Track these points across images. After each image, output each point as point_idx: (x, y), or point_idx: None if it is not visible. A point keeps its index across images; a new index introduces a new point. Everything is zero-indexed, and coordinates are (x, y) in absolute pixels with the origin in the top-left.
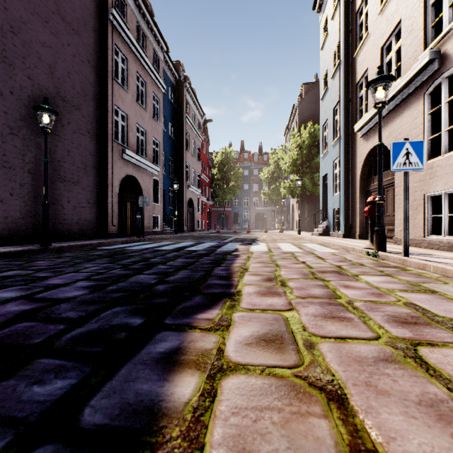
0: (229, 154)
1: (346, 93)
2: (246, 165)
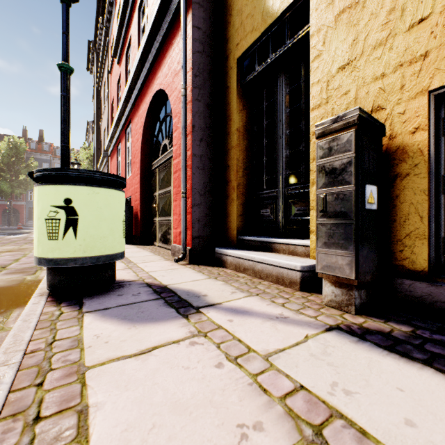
0: (19, 145)
1: (97, 143)
2: (46, 157)
